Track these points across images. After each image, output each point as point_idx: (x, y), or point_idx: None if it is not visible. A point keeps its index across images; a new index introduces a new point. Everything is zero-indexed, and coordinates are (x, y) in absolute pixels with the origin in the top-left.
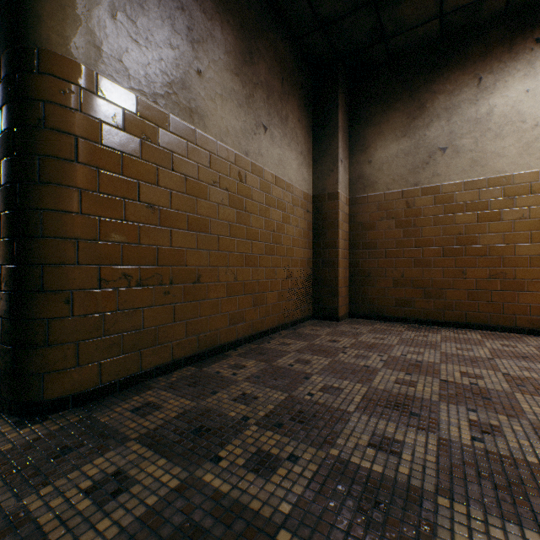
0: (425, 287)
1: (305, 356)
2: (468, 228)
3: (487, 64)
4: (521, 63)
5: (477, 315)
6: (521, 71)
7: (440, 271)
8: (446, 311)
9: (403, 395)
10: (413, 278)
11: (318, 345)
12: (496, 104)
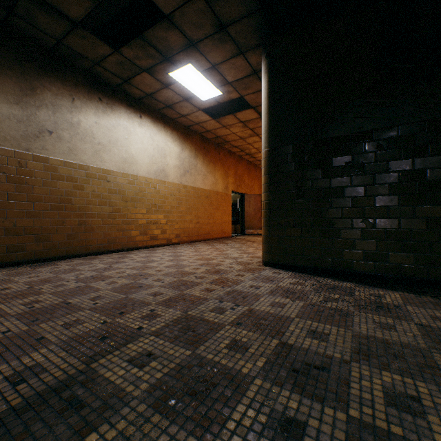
0: (37, 233)
1: (21, 301)
2: (68, 192)
3: (78, 93)
4: (94, 106)
5: (73, 249)
6: (94, 110)
7: (49, 221)
8: (53, 250)
9: (124, 285)
10: (26, 227)
11: (2, 295)
12: (83, 120)
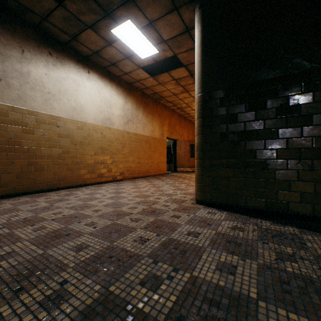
0: None
1: None
2: (17, 135)
3: (28, 45)
4: (44, 59)
5: (22, 187)
6: (44, 62)
7: None
8: (2, 188)
9: (50, 232)
10: None
11: None
12: (33, 71)
